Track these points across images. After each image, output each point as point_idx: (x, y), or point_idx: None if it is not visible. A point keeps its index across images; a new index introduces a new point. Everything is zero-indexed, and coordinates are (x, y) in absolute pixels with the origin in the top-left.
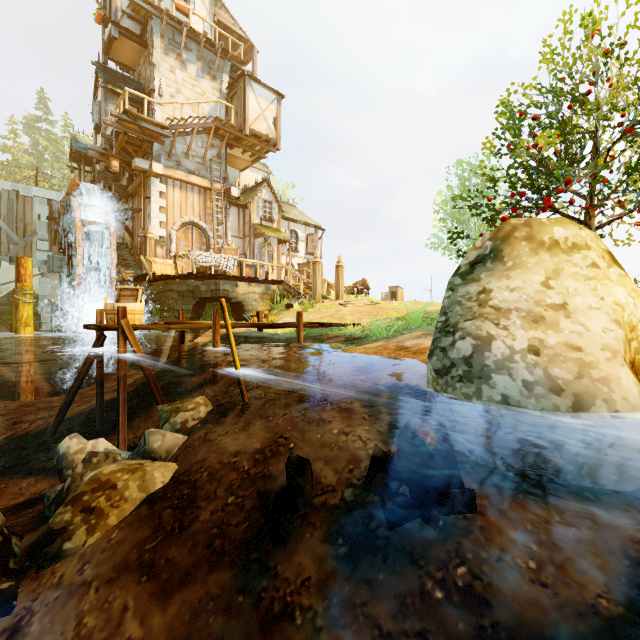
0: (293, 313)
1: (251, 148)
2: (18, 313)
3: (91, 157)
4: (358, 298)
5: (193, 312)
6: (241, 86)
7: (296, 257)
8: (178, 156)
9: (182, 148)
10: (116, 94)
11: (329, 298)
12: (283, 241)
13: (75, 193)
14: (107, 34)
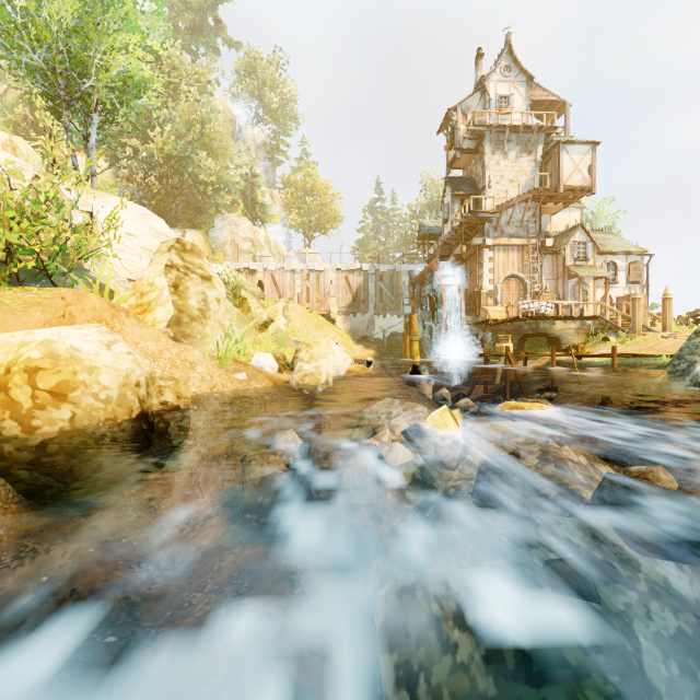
0: (609, 346)
1: (564, 199)
2: (412, 347)
3: (432, 235)
4: (693, 329)
5: (517, 345)
6: (555, 152)
7: (614, 288)
8: (501, 226)
9: (504, 219)
10: (459, 196)
11: (653, 330)
12: (598, 277)
13: (434, 268)
14: (451, 154)
